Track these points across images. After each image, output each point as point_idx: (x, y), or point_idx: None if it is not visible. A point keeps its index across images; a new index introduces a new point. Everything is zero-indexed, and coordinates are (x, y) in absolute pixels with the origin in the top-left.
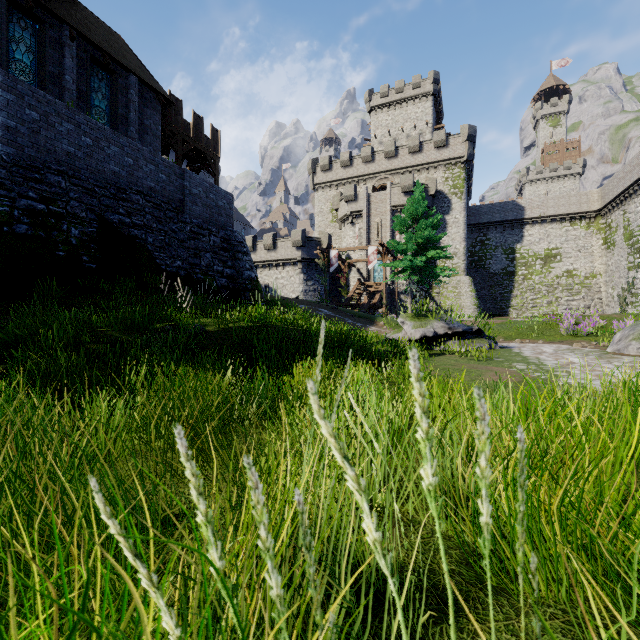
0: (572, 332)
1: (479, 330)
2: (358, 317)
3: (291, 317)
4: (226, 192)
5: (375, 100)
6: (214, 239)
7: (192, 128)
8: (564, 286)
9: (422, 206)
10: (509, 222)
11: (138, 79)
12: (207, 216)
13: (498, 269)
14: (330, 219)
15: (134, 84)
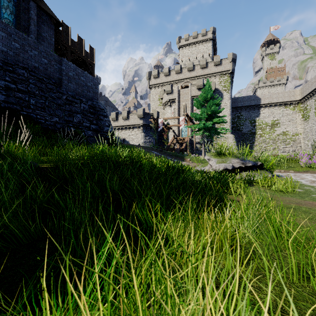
0: (309, 165)
1: (261, 164)
2: (174, 156)
3: (125, 155)
4: (93, 77)
5: (182, 42)
6: (84, 106)
7: (77, 45)
8: (281, 140)
9: (210, 93)
10: (252, 106)
11: (37, 5)
12: (79, 91)
13: (247, 131)
14: (158, 104)
15: (33, 8)
